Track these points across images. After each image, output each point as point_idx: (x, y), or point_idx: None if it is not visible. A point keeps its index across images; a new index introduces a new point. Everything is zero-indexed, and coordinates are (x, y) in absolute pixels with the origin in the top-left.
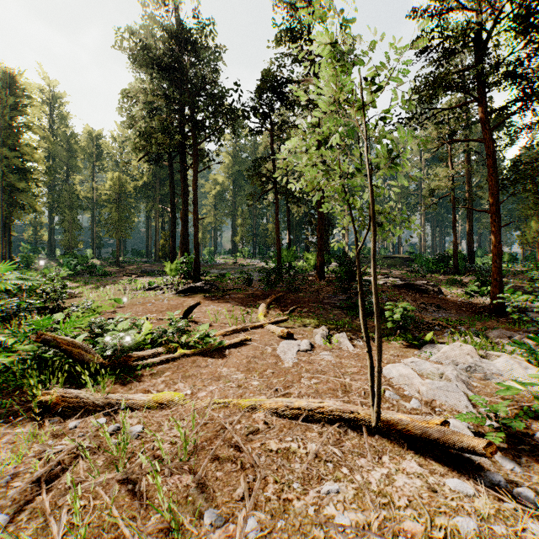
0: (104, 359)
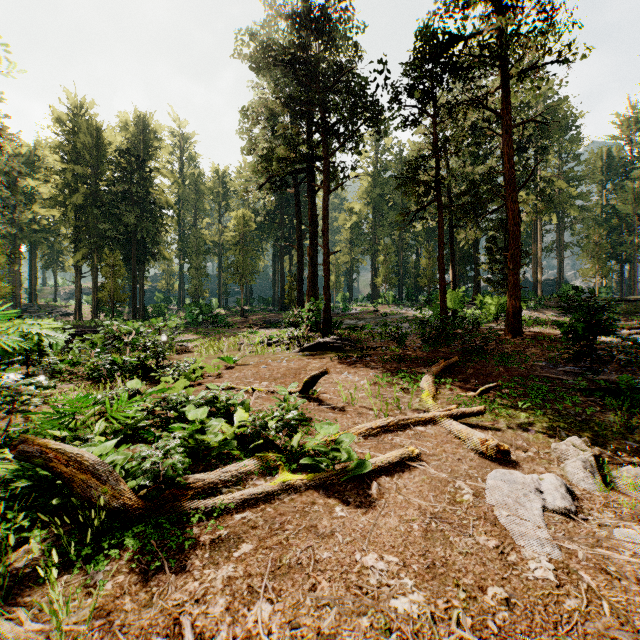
0: (141, 488)
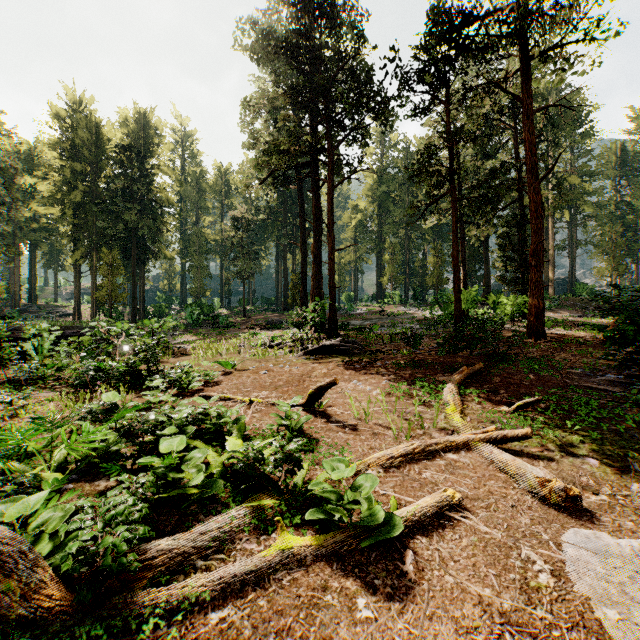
0: None
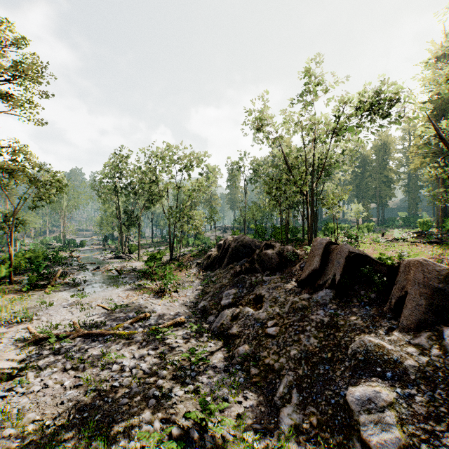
0: None
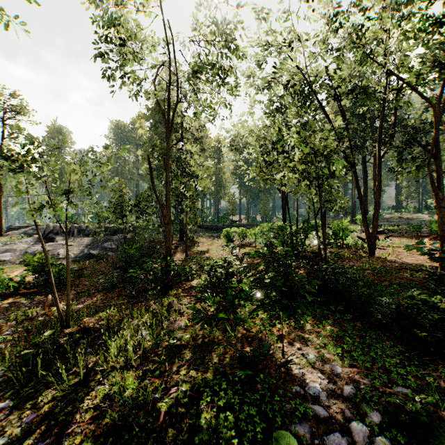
0: None
